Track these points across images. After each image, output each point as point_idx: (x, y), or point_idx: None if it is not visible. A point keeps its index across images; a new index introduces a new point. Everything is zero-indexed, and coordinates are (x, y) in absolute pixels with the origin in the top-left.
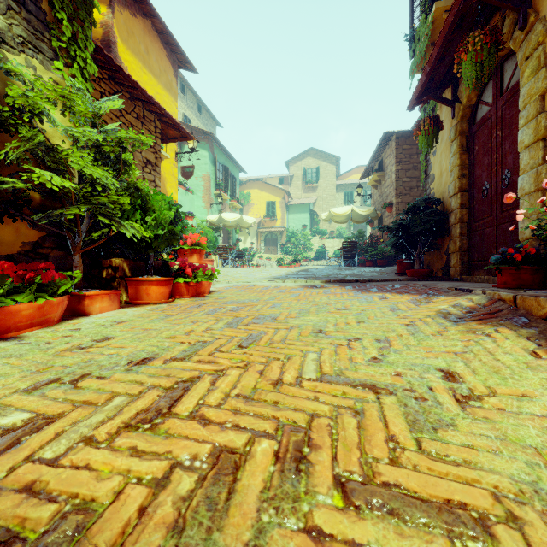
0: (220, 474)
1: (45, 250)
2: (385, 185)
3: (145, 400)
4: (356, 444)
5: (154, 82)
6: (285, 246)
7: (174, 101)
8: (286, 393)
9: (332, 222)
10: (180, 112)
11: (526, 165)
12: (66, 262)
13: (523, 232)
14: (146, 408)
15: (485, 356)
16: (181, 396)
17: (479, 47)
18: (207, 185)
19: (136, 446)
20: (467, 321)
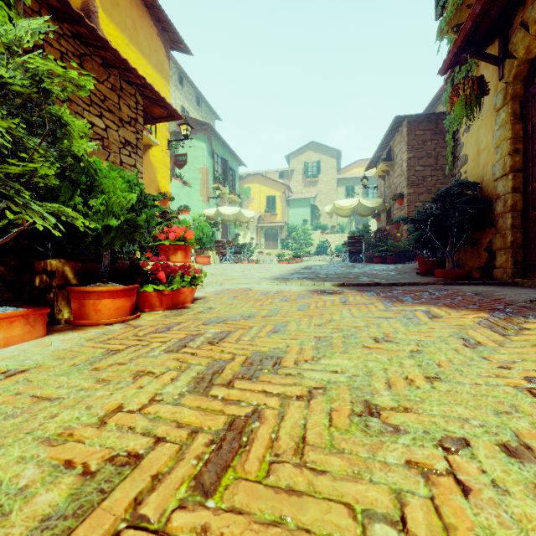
0: None
1: None
2: (395, 175)
3: None
4: None
5: (143, 61)
6: (286, 241)
7: (166, 84)
8: None
9: (333, 217)
10: (178, 104)
11: None
12: None
13: None
14: None
15: None
16: None
17: None
18: (205, 177)
19: None
20: None
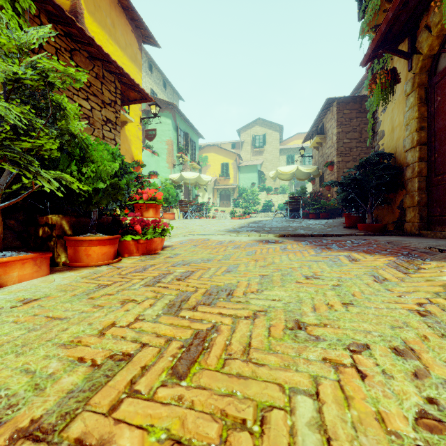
0: None
1: None
2: (326, 146)
3: None
4: None
5: (120, 53)
6: (237, 201)
7: (139, 72)
8: None
9: (276, 180)
10: (148, 87)
11: None
12: None
13: None
14: None
15: None
16: None
17: None
18: (170, 148)
19: None
20: None
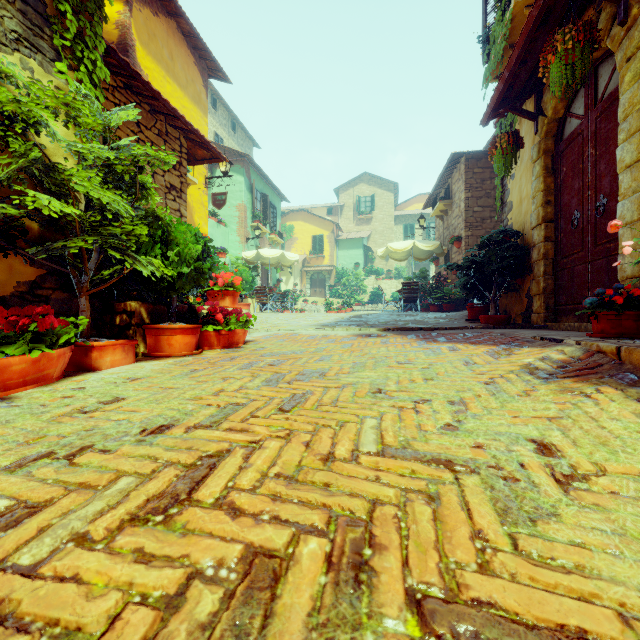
0: (253, 589)
1: (45, 292)
2: (453, 215)
3: (159, 482)
4: (433, 543)
5: (179, 94)
6: (335, 288)
7: (204, 116)
8: (340, 472)
9: (389, 260)
10: (211, 130)
11: (627, 188)
12: (71, 306)
13: (623, 269)
14: (159, 493)
15: (587, 423)
16: (205, 476)
17: (571, 46)
18: (242, 215)
19: (143, 547)
20: (559, 378)
